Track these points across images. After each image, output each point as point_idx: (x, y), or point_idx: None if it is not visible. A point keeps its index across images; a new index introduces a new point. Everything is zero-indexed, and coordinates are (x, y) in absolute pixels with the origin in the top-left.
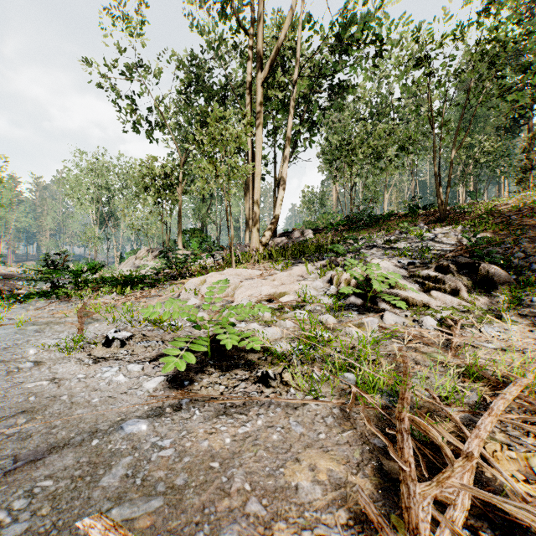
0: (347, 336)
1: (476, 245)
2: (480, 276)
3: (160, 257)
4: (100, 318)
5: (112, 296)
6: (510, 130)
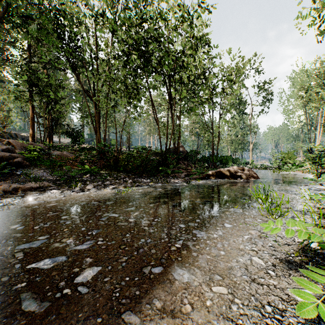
0: None
1: None
2: None
3: None
4: None
5: None
6: None
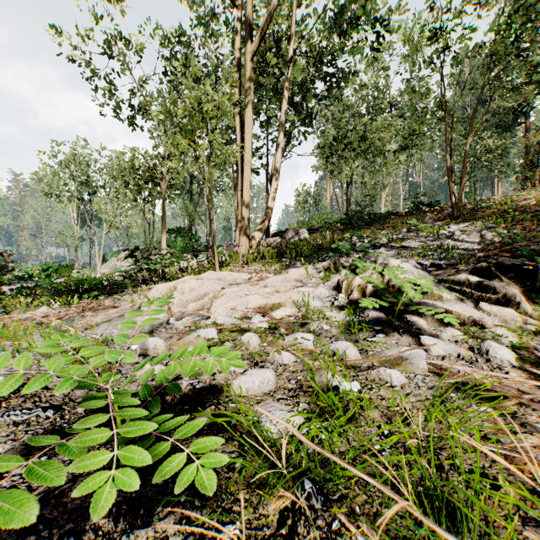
0: (385, 384)
1: (509, 243)
2: (538, 282)
3: (126, 257)
4: (7, 346)
5: (47, 308)
6: (508, 128)
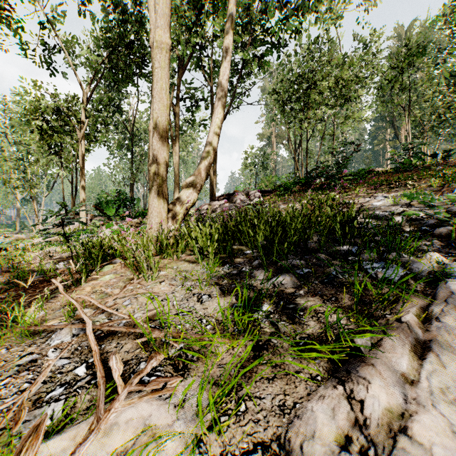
0: None
1: None
2: None
3: None
4: None
5: None
6: None
